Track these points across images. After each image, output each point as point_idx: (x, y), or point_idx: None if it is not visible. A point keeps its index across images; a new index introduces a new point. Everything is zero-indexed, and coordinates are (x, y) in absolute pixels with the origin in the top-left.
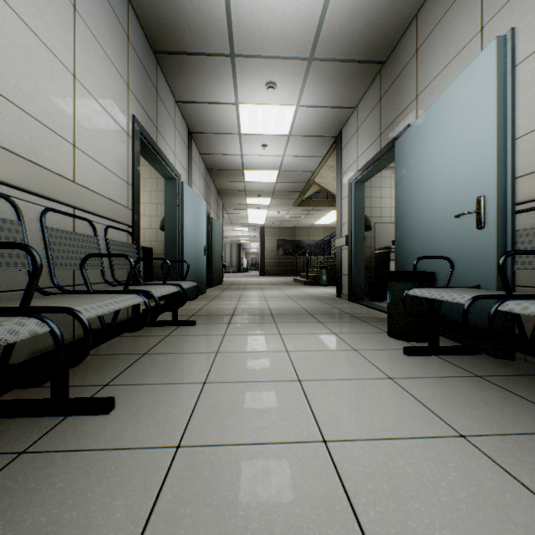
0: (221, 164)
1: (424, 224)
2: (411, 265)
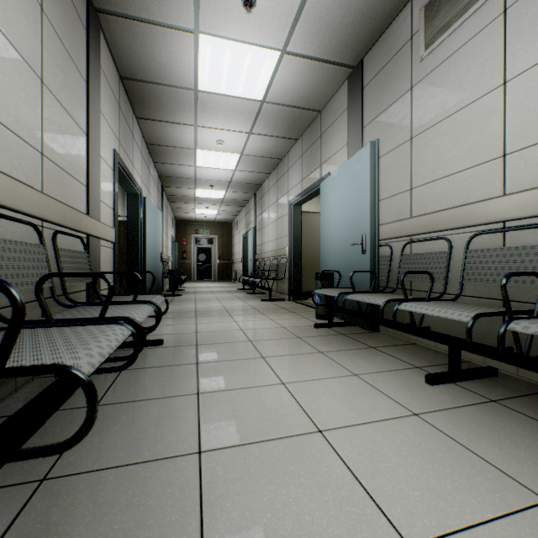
0: None
1: None
2: None
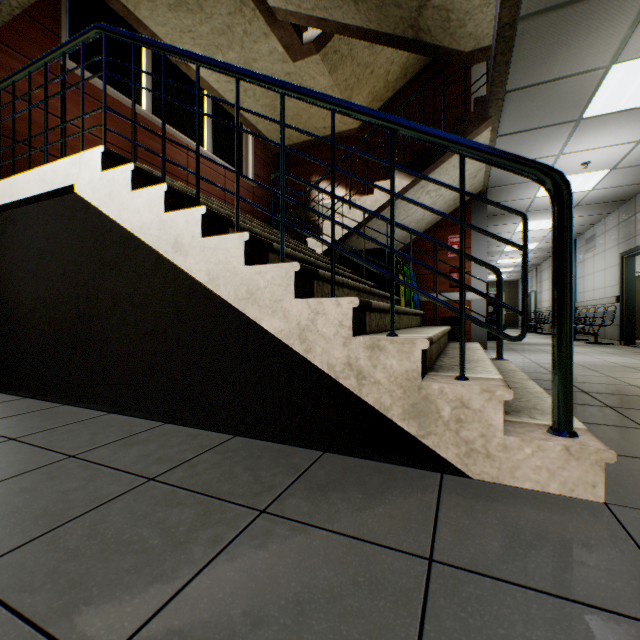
0: None
1: None
2: None
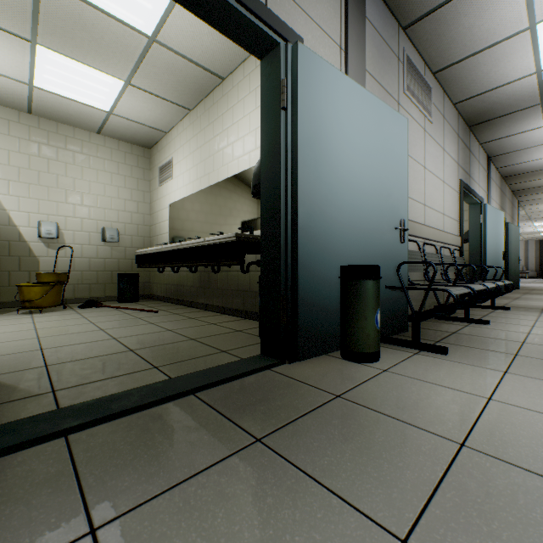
0: (520, 169)
1: None
2: None
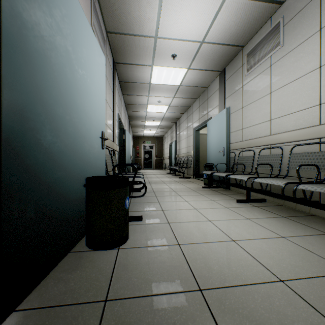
0: None
1: (75, 124)
2: (58, 173)
